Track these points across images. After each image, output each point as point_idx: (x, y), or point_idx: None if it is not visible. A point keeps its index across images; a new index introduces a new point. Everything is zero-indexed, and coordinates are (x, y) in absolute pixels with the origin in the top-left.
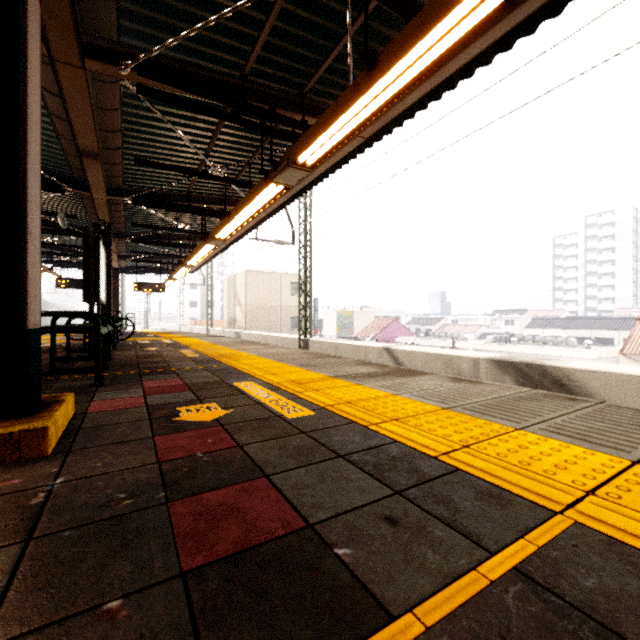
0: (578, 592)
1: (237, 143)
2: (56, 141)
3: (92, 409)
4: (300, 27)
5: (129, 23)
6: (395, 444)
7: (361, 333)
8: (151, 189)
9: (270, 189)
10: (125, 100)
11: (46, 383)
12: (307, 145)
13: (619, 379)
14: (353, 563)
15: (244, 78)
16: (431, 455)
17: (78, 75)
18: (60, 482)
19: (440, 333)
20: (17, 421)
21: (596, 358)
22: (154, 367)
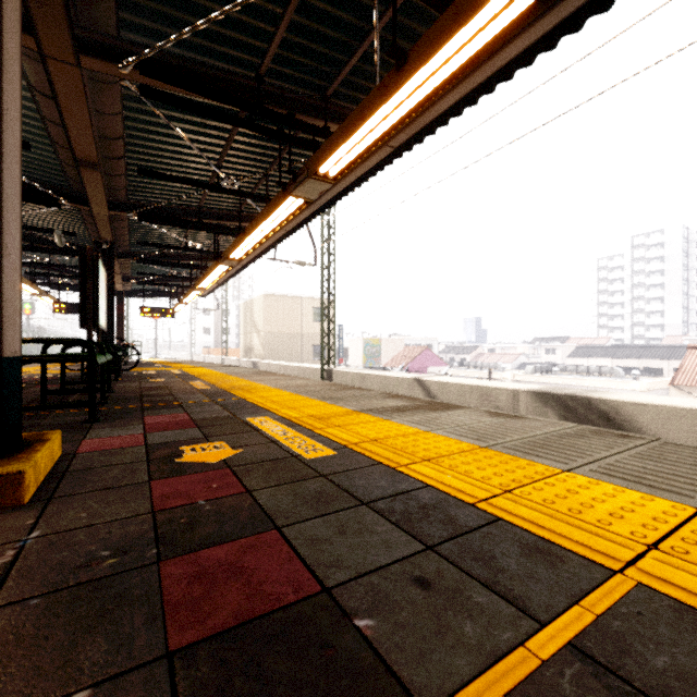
0: (648, 674)
1: (253, 153)
2: (51, 149)
3: (83, 449)
4: (321, 22)
5: (130, 16)
6: (427, 489)
7: (390, 363)
8: (158, 203)
9: (289, 203)
10: (127, 103)
11: (35, 419)
12: (329, 153)
13: (672, 413)
14: (376, 638)
15: (259, 79)
16: (468, 502)
17: (73, 74)
18: (35, 537)
19: (476, 363)
20: None
21: (644, 390)
22: (159, 400)
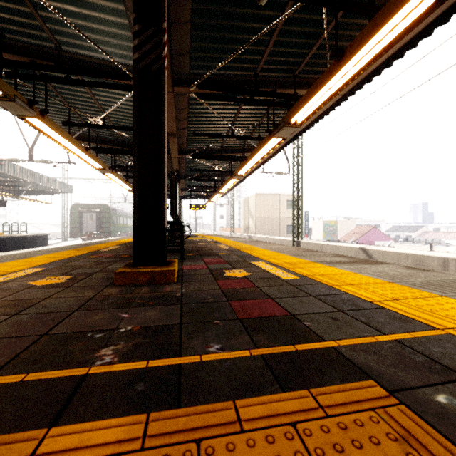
0: (426, 350)
1: (251, 113)
2: None
3: (184, 268)
4: (292, 37)
5: (195, 62)
6: (347, 294)
7: (343, 238)
8: (201, 148)
9: (272, 141)
10: (190, 102)
11: None
12: (297, 112)
13: None
14: (311, 327)
15: (256, 75)
16: (368, 301)
17: (170, 96)
18: (184, 291)
19: (420, 239)
20: (162, 267)
21: None
22: (206, 252)
